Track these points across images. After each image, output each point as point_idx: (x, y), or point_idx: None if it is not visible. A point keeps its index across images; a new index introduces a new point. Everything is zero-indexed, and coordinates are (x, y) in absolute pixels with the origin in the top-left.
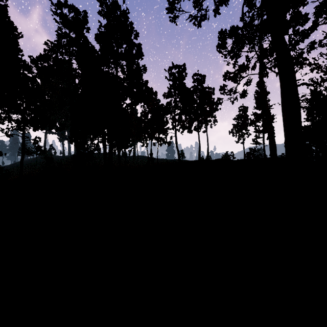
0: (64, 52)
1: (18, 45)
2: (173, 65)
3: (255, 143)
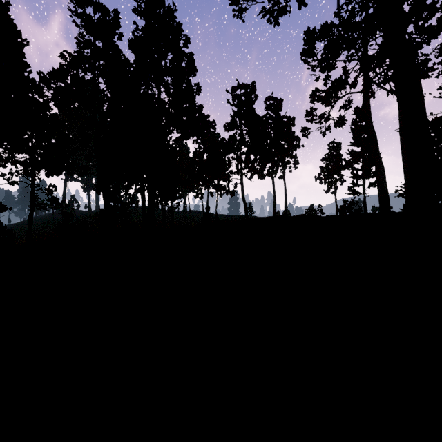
0: (88, 68)
1: (24, 57)
2: (238, 84)
3: (352, 193)
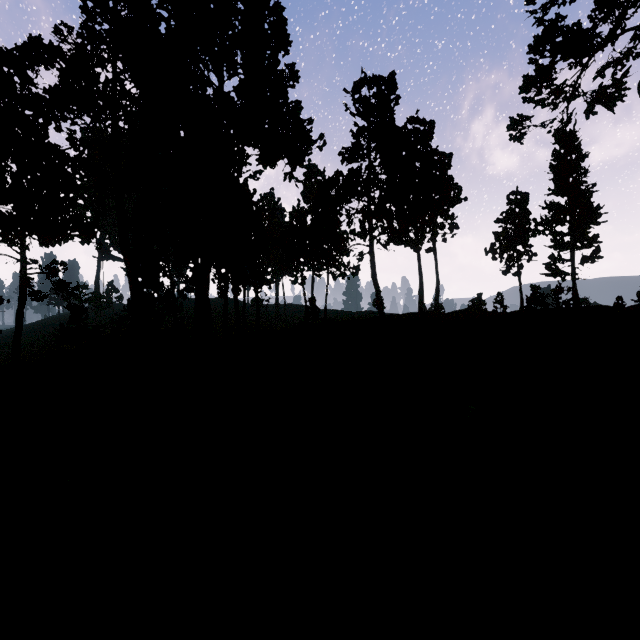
0: (106, 59)
1: None
2: (365, 78)
3: (553, 274)
